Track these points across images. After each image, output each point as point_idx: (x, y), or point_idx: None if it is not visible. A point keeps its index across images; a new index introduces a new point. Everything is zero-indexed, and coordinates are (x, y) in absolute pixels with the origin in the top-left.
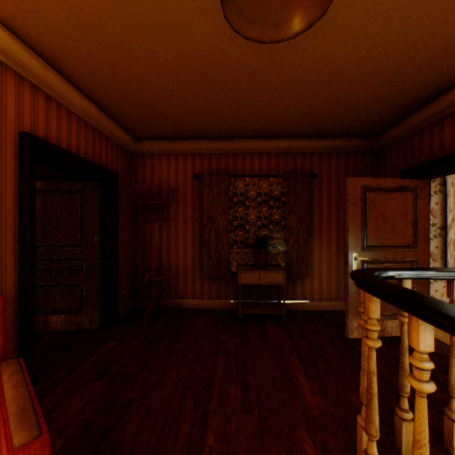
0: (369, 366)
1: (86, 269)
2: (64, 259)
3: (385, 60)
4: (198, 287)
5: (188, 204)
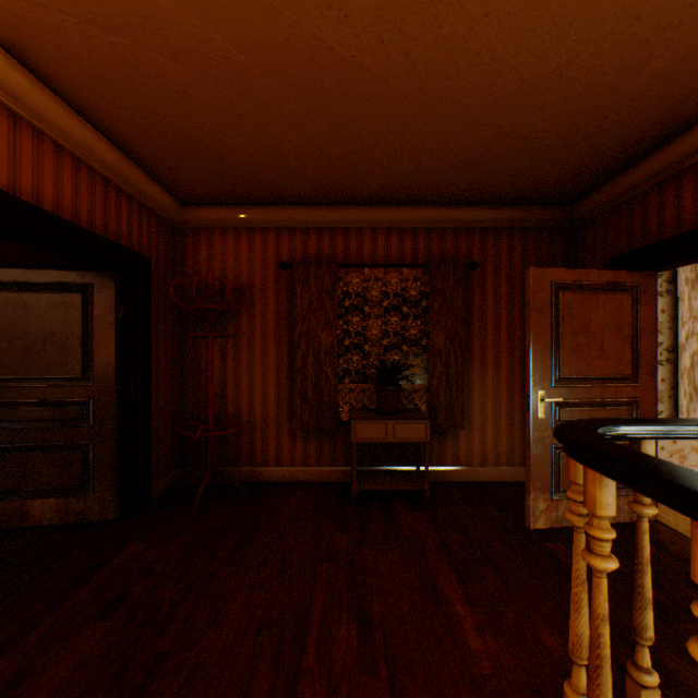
0: (595, 605)
1: (94, 419)
2: (55, 403)
3: (598, 70)
4: (287, 447)
5: (269, 310)
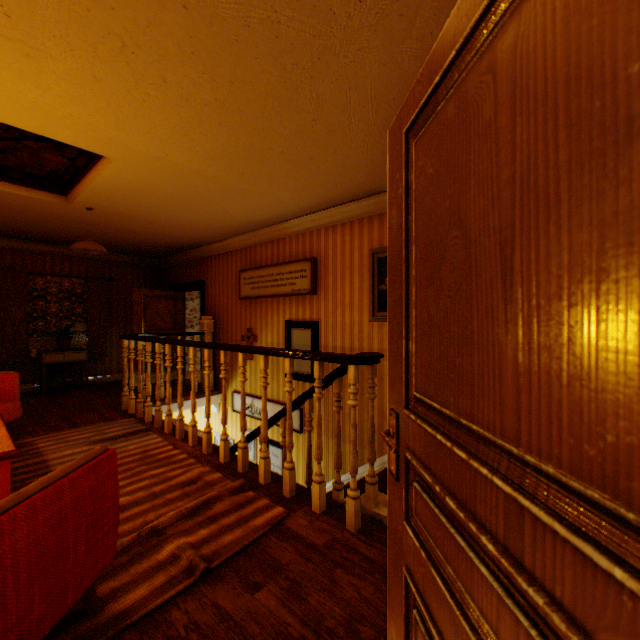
0: (125, 363)
1: None
2: None
3: (147, 239)
4: None
5: None
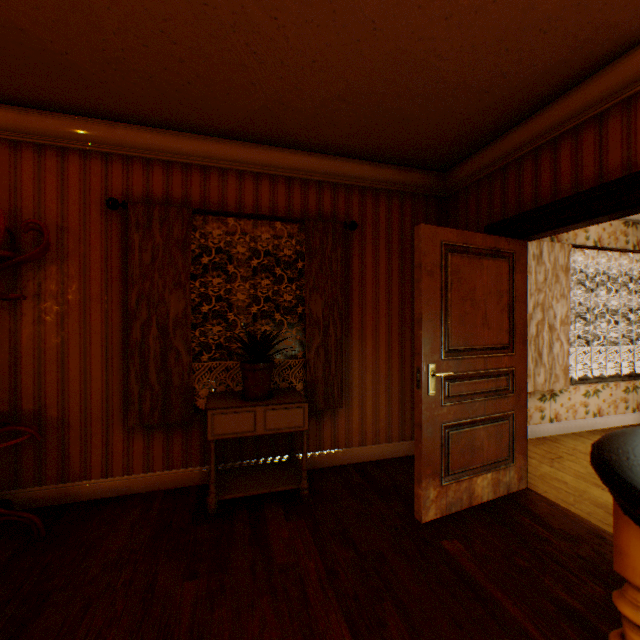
0: None
1: None
2: None
3: None
4: (120, 449)
5: (93, 264)
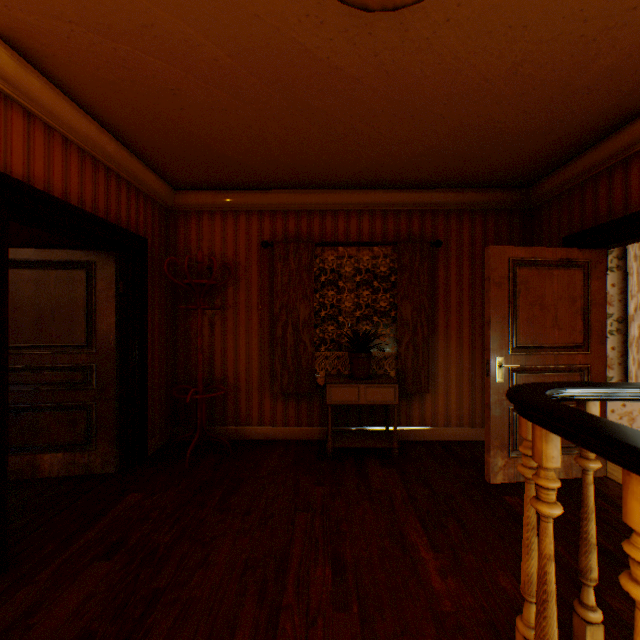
0: (542, 547)
1: (96, 382)
2: (62, 368)
3: (550, 67)
4: (268, 408)
5: (252, 285)
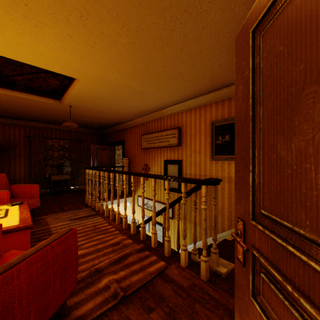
0: (86, 181)
1: None
2: None
3: (97, 120)
4: None
5: (22, 148)
